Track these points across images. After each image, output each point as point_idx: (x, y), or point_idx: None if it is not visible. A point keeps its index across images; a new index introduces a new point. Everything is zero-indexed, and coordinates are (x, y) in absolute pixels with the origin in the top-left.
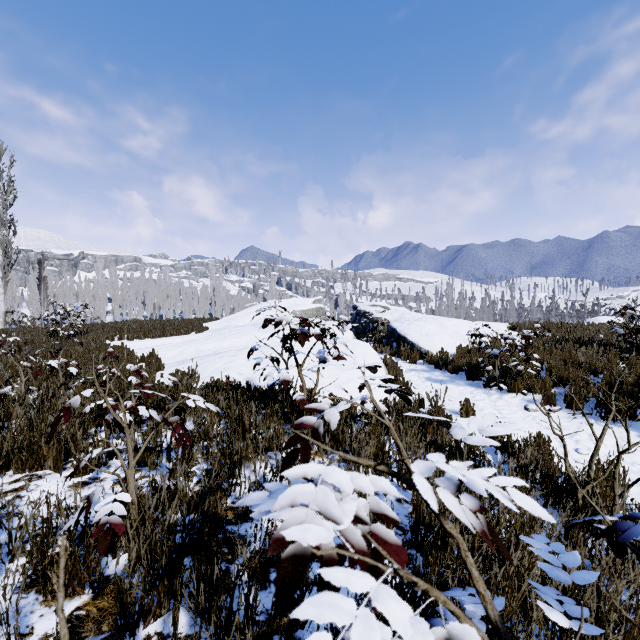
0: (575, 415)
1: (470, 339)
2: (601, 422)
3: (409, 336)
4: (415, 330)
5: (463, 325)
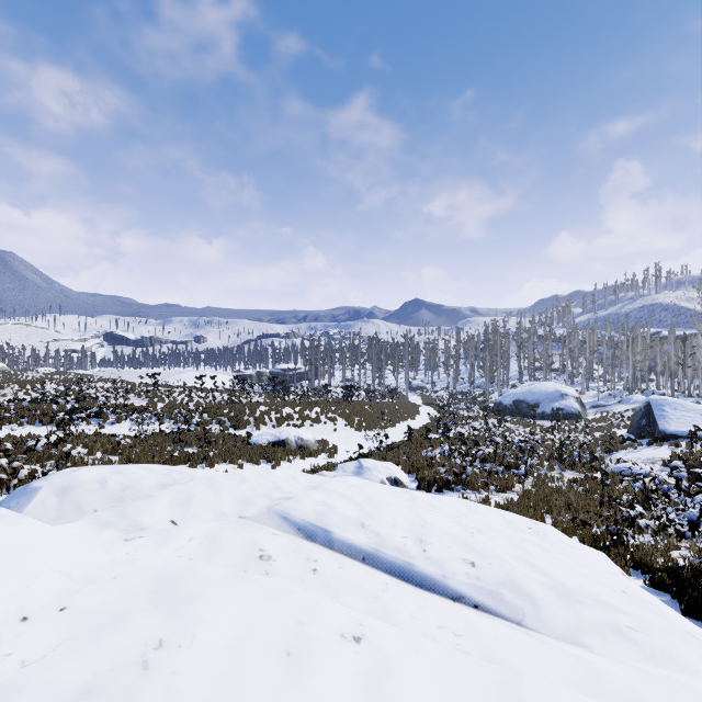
0: (33, 427)
1: None
2: (43, 427)
3: None
4: None
5: None
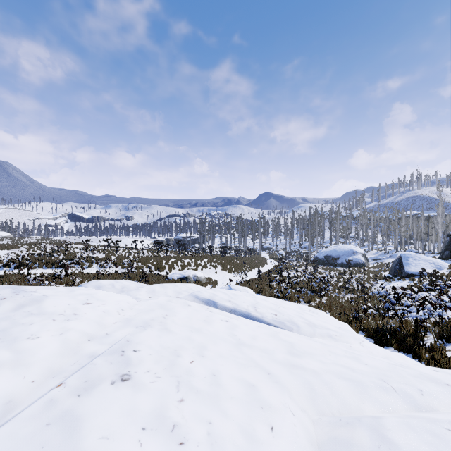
0: (42, 269)
1: None
2: (47, 269)
3: None
4: None
5: None
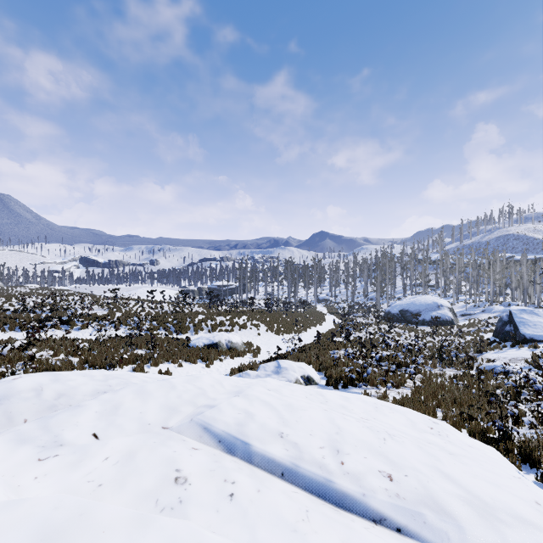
0: (13, 332)
1: None
2: (21, 332)
3: None
4: None
5: None
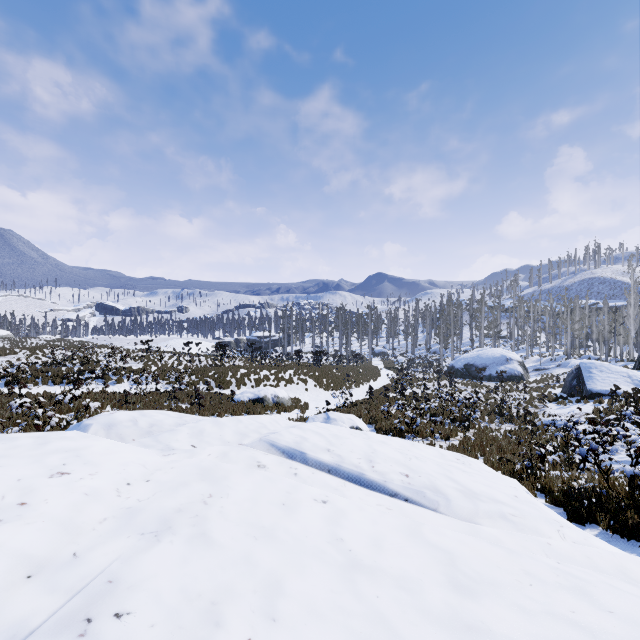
0: (46, 386)
1: None
2: (55, 386)
3: None
4: None
5: None
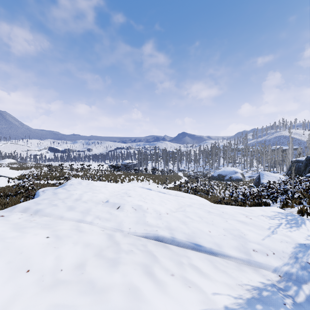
0: (48, 181)
1: (15, 173)
2: (51, 181)
3: (2, 175)
4: (1, 173)
5: (7, 170)
